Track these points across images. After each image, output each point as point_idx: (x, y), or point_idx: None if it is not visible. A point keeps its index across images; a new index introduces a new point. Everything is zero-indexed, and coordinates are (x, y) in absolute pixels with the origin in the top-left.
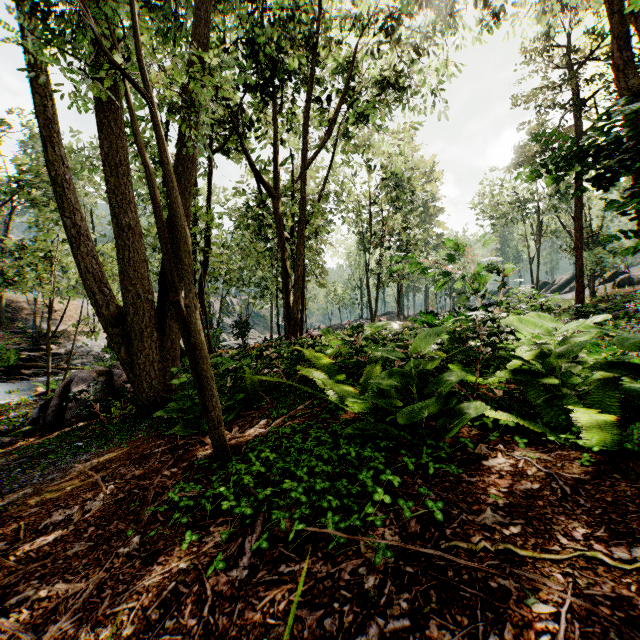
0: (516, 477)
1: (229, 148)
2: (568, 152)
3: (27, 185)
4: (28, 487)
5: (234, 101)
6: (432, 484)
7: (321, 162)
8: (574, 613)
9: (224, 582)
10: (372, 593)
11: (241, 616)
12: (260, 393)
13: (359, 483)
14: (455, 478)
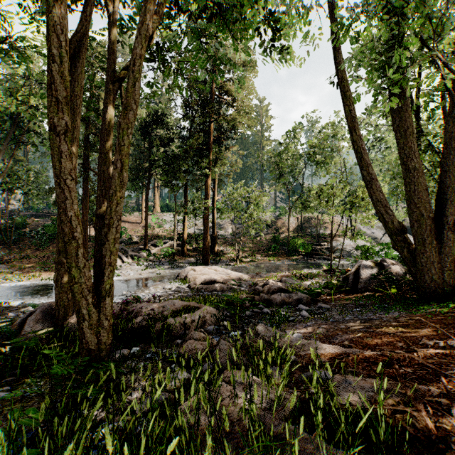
0: None
1: None
2: None
3: (315, 154)
4: (374, 320)
5: None
6: None
7: None
8: None
9: None
10: None
11: None
12: None
13: None
14: None
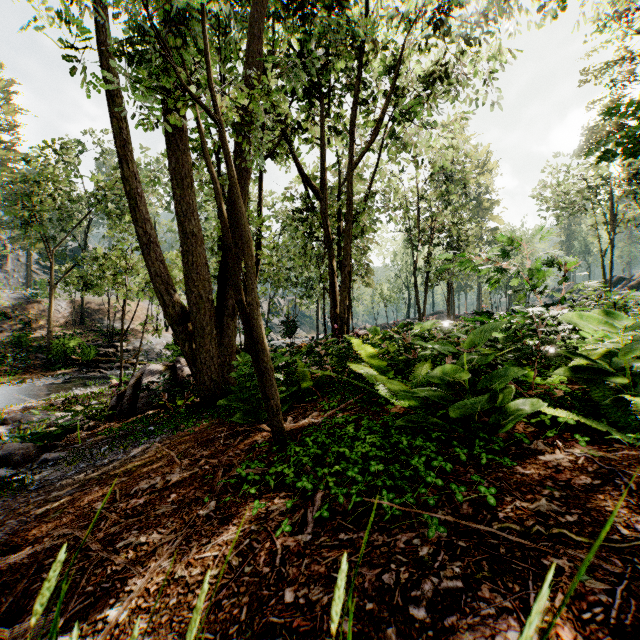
0: (575, 472)
1: (278, 154)
2: (637, 138)
3: (103, 200)
4: (115, 462)
5: (287, 111)
6: (485, 474)
7: (367, 161)
8: (629, 592)
9: (291, 542)
10: (426, 559)
11: (308, 569)
12: (311, 387)
13: (411, 470)
14: (509, 470)
